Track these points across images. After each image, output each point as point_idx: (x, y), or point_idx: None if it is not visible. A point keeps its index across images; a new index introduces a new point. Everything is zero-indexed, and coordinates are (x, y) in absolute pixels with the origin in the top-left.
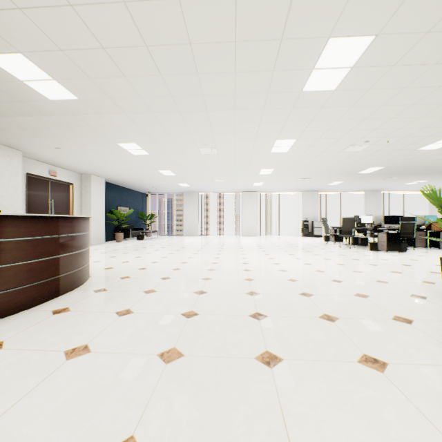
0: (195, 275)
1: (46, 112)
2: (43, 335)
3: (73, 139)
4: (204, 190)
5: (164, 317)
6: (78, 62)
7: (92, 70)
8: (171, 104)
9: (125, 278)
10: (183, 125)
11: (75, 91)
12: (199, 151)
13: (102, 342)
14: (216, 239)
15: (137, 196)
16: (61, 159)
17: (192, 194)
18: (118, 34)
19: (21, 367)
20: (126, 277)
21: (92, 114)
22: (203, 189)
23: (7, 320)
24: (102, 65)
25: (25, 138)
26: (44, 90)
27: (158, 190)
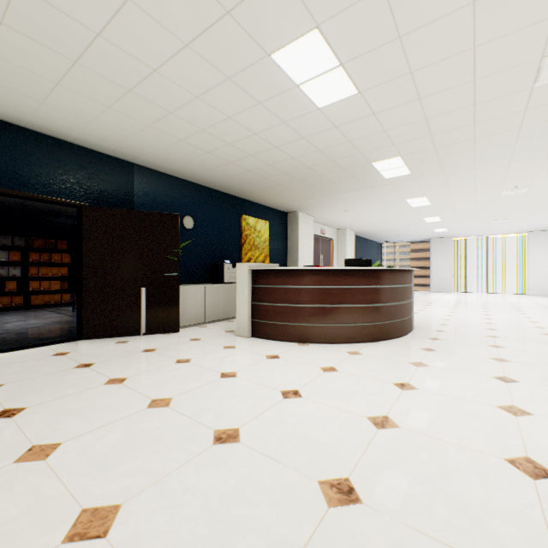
0: (525, 330)
1: (370, 187)
2: (452, 349)
3: (367, 202)
4: (463, 235)
5: (545, 354)
6: (440, 151)
7: (446, 154)
8: (504, 160)
9: (444, 325)
10: (501, 173)
11: (414, 169)
12: (500, 193)
13: (511, 359)
14: (489, 298)
15: (373, 246)
16: (335, 219)
17: (443, 240)
18: (498, 128)
19: (471, 360)
20: (443, 324)
21: (408, 182)
22: (463, 233)
23: (404, 338)
24: (460, 148)
25: (329, 207)
26: (388, 173)
27: (399, 238)
